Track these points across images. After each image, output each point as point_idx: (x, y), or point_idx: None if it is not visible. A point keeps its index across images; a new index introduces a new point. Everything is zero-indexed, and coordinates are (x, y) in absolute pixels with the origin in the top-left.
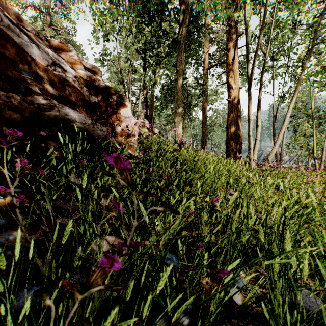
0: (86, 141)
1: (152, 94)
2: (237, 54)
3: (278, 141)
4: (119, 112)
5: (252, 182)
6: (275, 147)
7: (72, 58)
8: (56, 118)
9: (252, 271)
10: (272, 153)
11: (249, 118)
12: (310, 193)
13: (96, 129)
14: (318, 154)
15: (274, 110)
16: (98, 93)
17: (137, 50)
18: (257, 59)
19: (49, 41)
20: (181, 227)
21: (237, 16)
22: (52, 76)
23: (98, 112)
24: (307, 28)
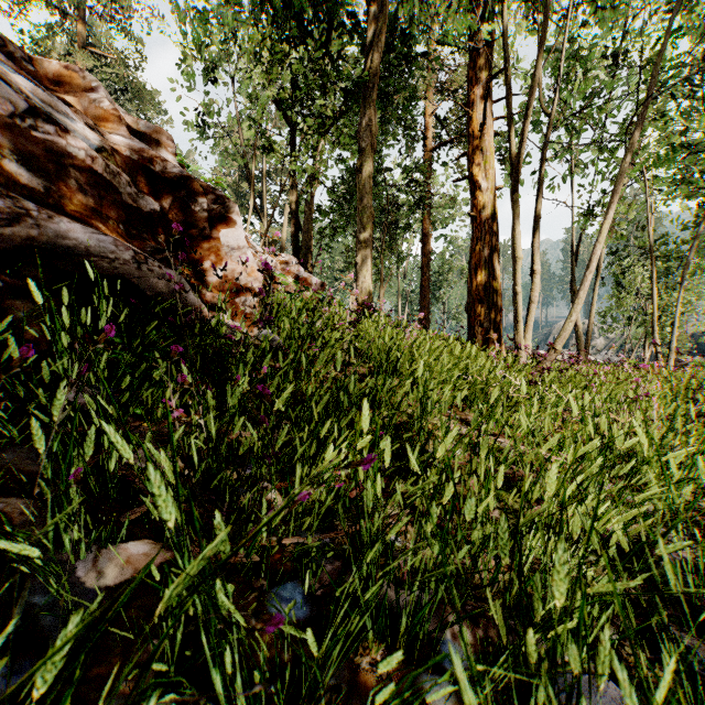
0: (124, 302)
1: (308, 202)
2: (491, 114)
3: (577, 305)
4: (216, 237)
5: (518, 397)
6: (571, 320)
7: (96, 106)
8: (32, 245)
9: (444, 679)
10: (564, 331)
11: (515, 255)
12: (636, 428)
13: (147, 274)
14: (664, 333)
15: (573, 240)
16: (163, 191)
17: (277, 104)
18: (538, 130)
19: (36, 62)
20: (337, 510)
21: (489, 30)
22: (29, 143)
23: (164, 236)
24: (643, 66)
